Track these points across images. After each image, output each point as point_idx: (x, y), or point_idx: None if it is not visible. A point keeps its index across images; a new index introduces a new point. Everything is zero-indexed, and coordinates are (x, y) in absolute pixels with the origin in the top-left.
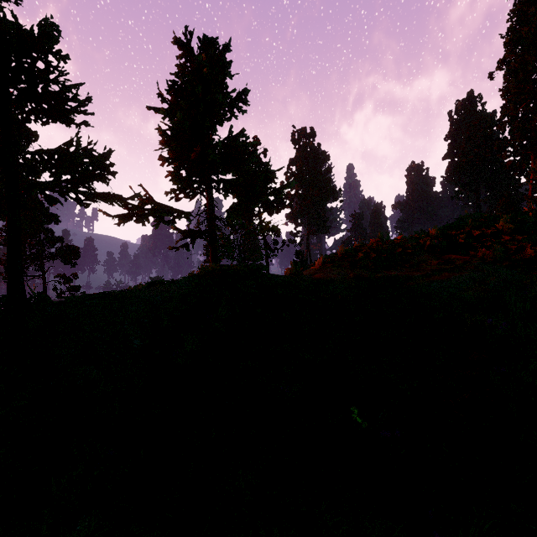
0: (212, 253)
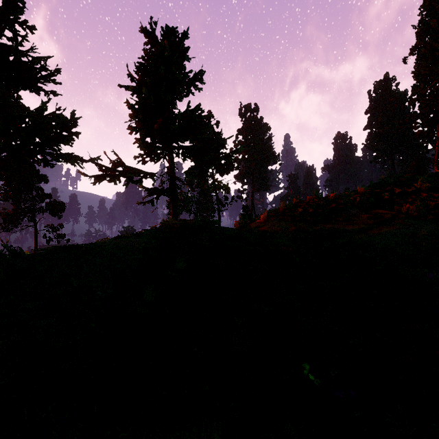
0: (173, 208)
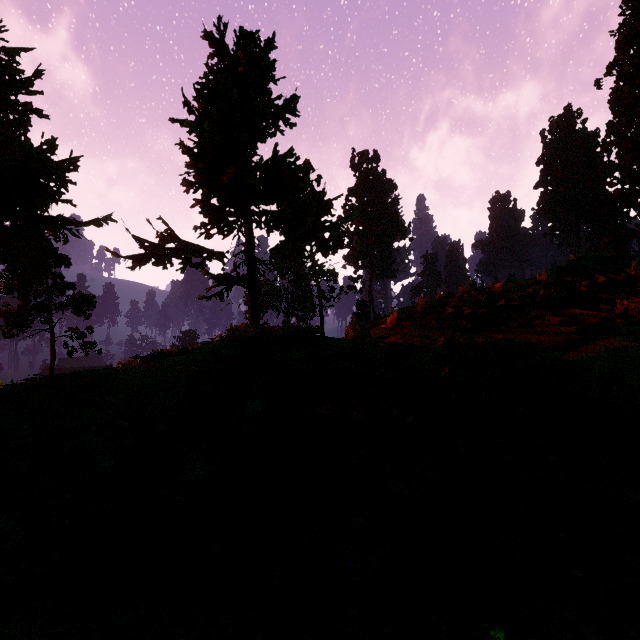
0: (252, 305)
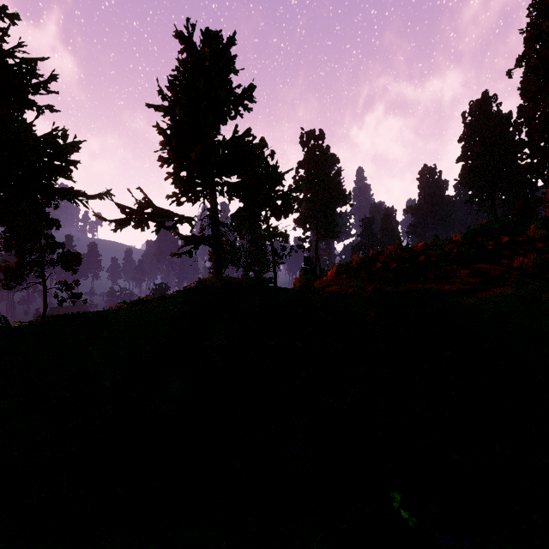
0: (216, 261)
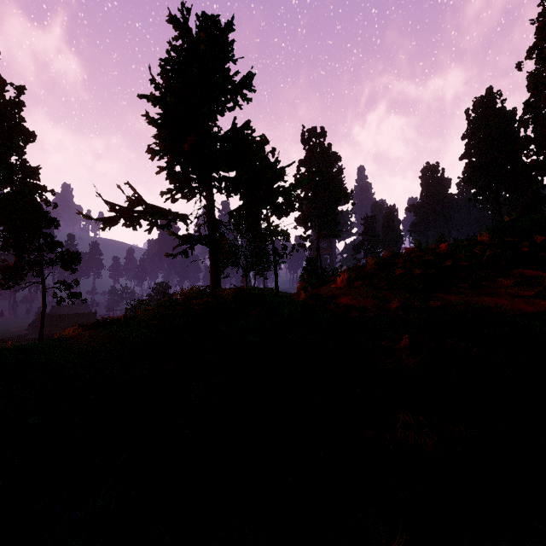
0: (212, 262)
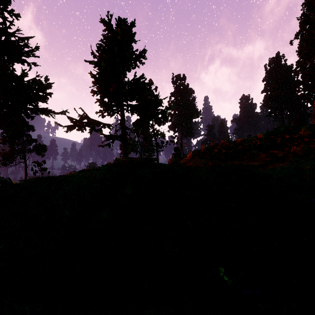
0: (124, 149)
